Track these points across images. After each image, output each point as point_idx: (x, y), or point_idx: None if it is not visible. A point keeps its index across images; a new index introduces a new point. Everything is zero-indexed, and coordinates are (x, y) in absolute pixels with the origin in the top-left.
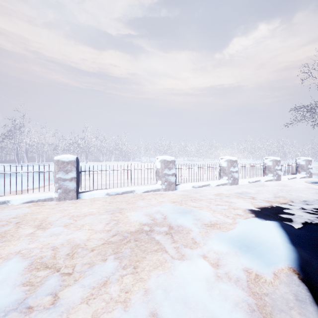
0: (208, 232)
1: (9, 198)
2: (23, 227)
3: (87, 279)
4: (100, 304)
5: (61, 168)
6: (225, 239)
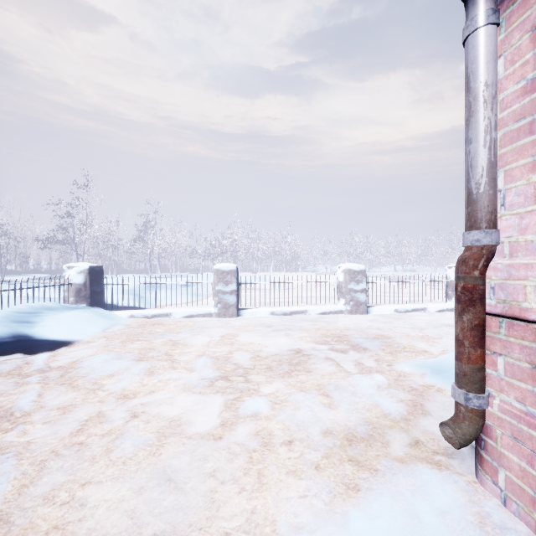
0: (397, 357)
1: (171, 310)
2: (197, 336)
3: (268, 372)
4: (281, 385)
5: (221, 278)
6: (415, 362)
